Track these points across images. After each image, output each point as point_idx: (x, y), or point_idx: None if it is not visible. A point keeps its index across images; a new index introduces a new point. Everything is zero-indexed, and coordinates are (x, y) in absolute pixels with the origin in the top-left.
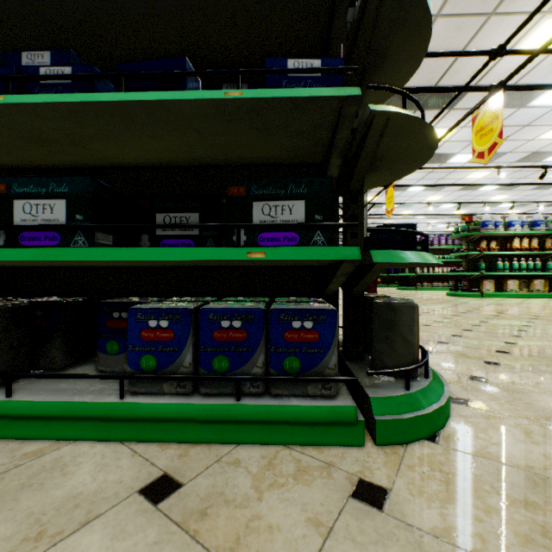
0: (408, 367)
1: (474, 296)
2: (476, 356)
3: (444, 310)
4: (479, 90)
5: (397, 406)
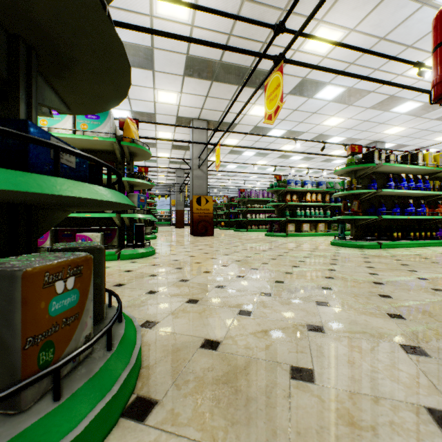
0: None
1: (282, 236)
2: (237, 303)
3: (253, 248)
4: (266, 58)
5: None
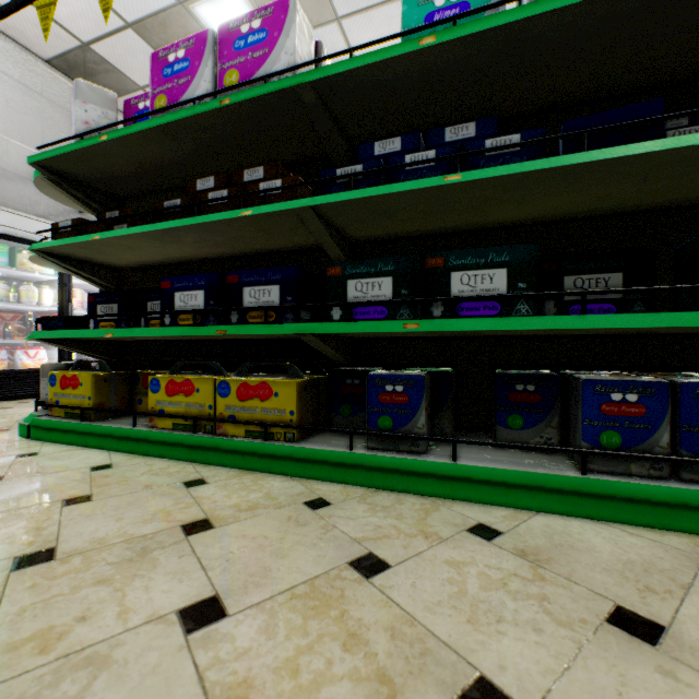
0: None
1: None
2: None
3: None
4: None
5: None
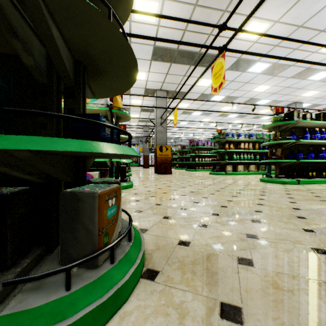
0: (68, 265)
1: (222, 174)
2: (197, 220)
3: (201, 183)
4: (213, 49)
5: (31, 323)
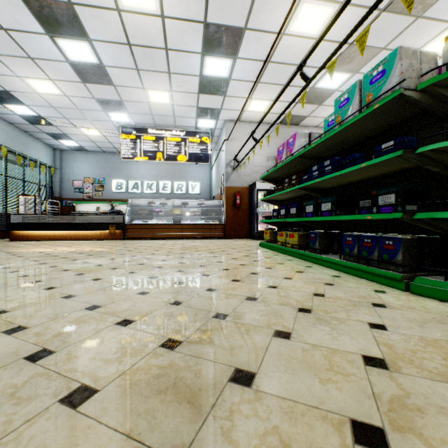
0: (445, 270)
1: None
2: None
3: None
4: None
5: (426, 282)
